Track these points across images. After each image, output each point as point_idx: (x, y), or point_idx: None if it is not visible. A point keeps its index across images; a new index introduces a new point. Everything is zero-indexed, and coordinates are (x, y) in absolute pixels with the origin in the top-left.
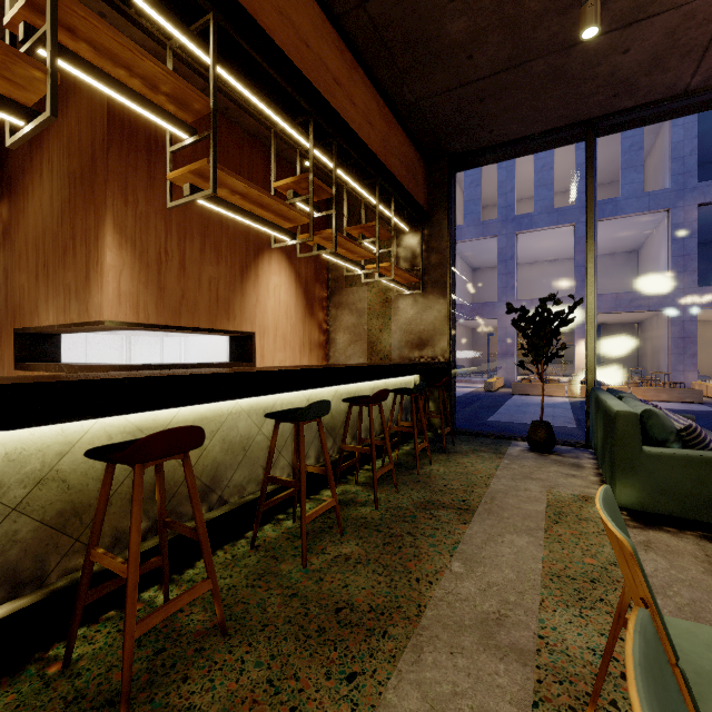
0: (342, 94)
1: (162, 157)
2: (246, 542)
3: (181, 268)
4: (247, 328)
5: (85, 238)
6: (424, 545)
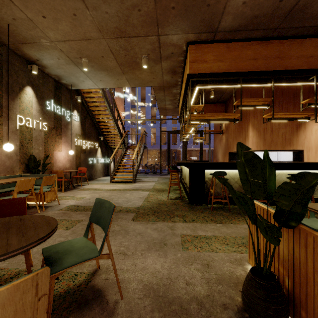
0: None
1: None
2: None
3: (271, 132)
4: (299, 148)
5: (244, 129)
6: None
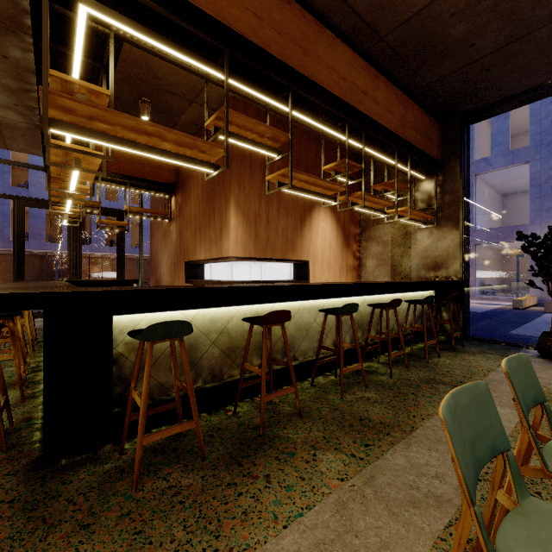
0: (368, 99)
1: (257, 159)
2: (308, 382)
3: (267, 223)
4: (304, 258)
5: (219, 211)
6: (422, 401)
